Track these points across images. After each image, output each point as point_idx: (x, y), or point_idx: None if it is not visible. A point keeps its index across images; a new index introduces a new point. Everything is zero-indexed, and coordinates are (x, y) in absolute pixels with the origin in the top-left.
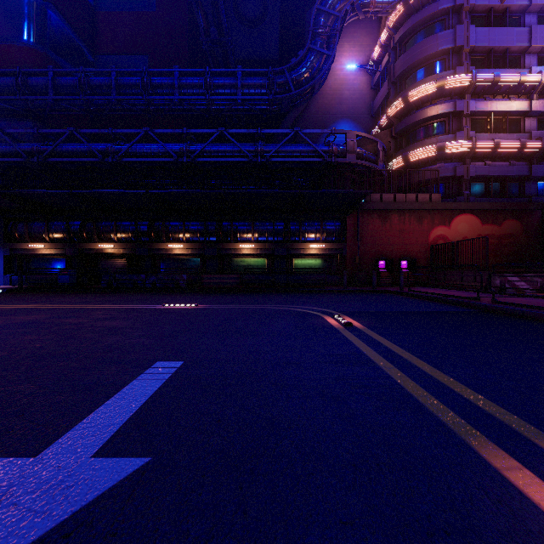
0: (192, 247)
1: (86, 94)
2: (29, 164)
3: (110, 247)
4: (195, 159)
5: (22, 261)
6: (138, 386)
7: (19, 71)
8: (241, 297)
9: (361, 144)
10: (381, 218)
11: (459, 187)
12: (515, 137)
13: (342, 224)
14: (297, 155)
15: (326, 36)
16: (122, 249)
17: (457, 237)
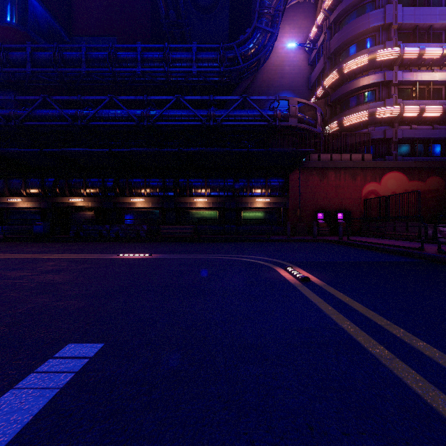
0: (152, 201)
1: (60, 67)
2: (8, 127)
3: (80, 201)
4: (154, 122)
5: (3, 213)
6: (4, 409)
7: (1, 47)
8: (195, 246)
9: (301, 111)
10: (319, 175)
11: (388, 148)
12: (438, 103)
13: (284, 181)
14: (245, 119)
15: (271, 16)
16: (91, 203)
17: (387, 192)
